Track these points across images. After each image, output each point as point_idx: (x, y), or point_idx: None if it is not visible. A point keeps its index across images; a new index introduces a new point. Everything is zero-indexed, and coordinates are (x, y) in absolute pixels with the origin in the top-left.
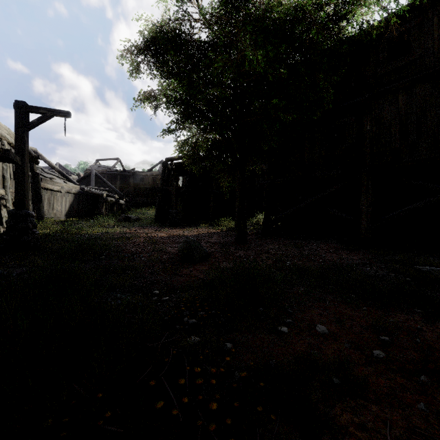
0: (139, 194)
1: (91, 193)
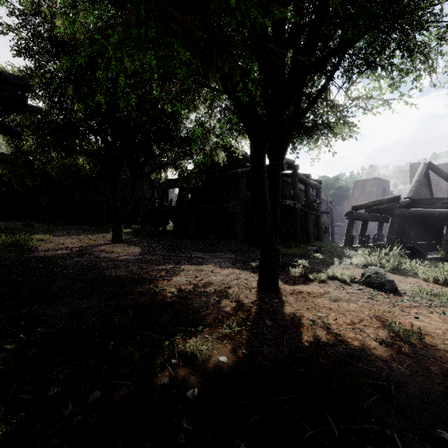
0: None
1: None
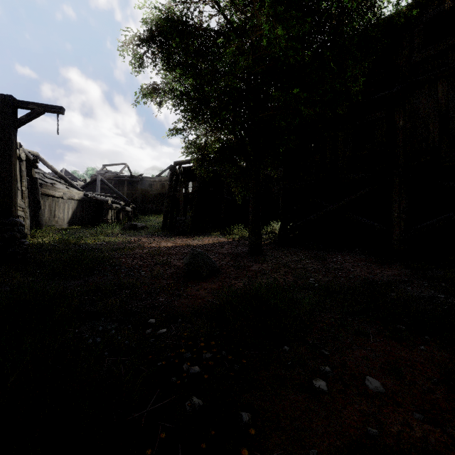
0: (147, 201)
1: (95, 199)
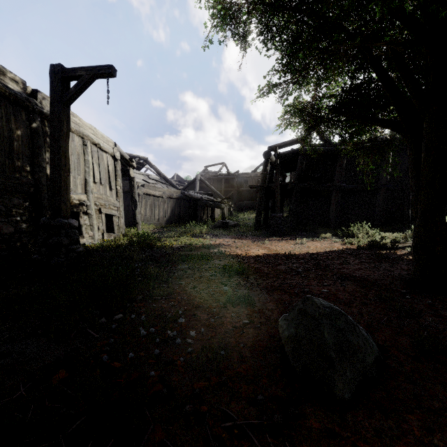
0: (243, 198)
1: (190, 197)
